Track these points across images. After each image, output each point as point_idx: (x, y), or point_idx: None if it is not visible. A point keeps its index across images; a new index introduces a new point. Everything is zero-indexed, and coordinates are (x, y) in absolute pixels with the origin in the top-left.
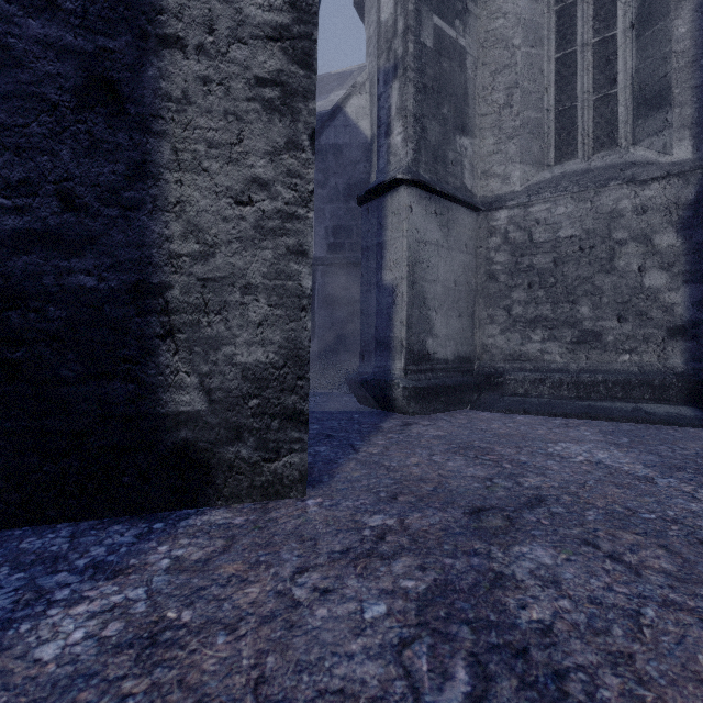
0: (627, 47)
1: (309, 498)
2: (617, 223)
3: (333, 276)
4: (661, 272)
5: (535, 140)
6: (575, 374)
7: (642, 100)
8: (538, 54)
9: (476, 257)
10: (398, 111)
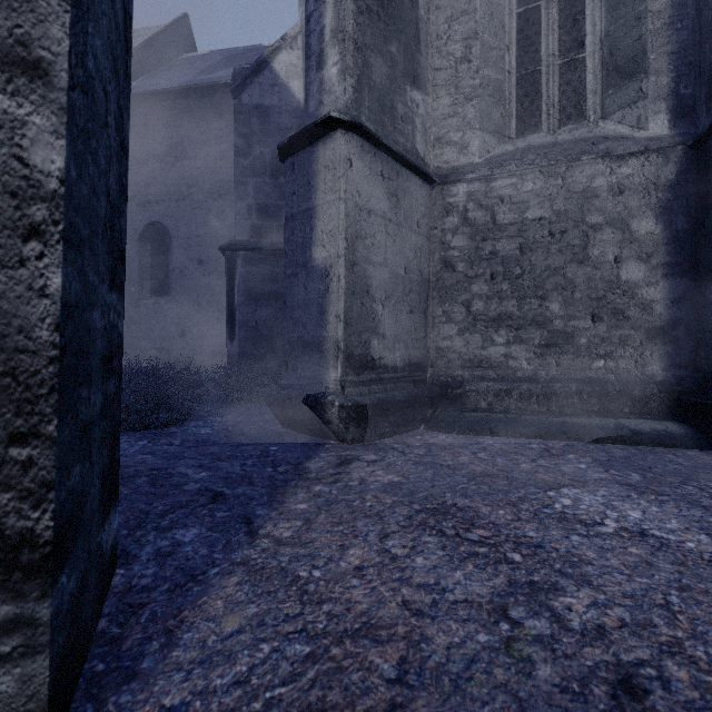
0: (596, 6)
1: None
2: (592, 204)
3: (257, 264)
4: (639, 264)
5: (496, 105)
6: (545, 383)
7: (612, 67)
8: (499, 4)
9: (429, 240)
10: (333, 34)
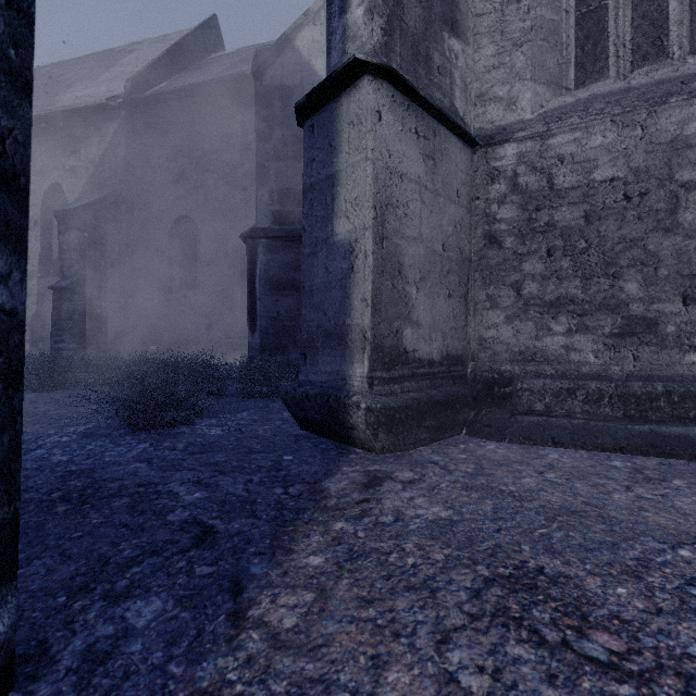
0: None
1: None
2: (683, 157)
3: (279, 252)
4: None
5: (551, 50)
6: (620, 381)
7: None
8: None
9: (470, 213)
10: None
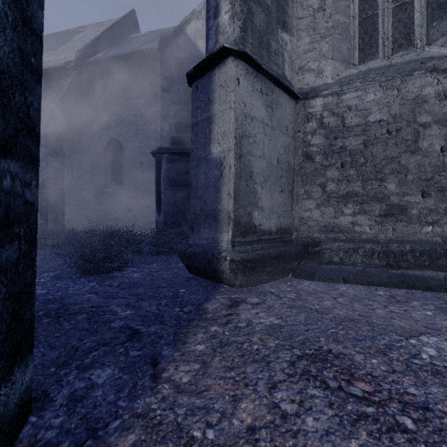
0: None
1: None
2: (422, 108)
3: (175, 163)
4: None
5: (344, 41)
6: (384, 243)
7: (436, 5)
8: None
9: (294, 140)
10: None
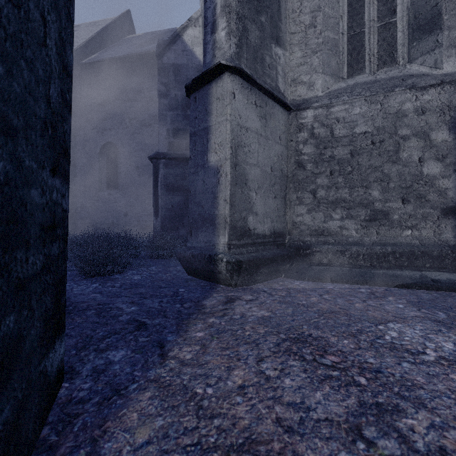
0: None
1: None
2: (402, 122)
3: (173, 168)
4: (437, 163)
5: (333, 56)
6: (369, 246)
7: (416, 26)
8: None
9: (287, 149)
10: (222, 8)
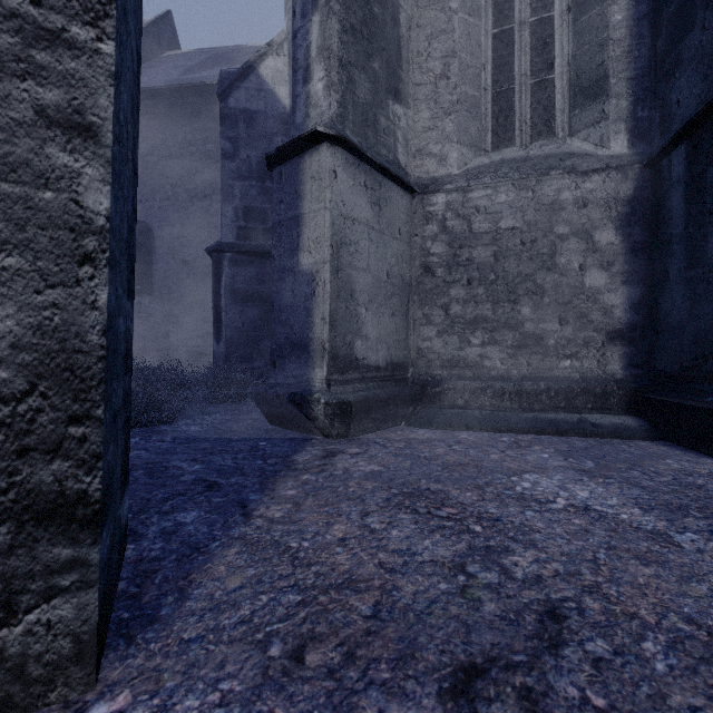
0: (564, 31)
1: (98, 695)
2: (559, 216)
3: (244, 266)
4: (601, 272)
5: (473, 120)
6: (517, 381)
7: (578, 89)
8: (476, 25)
9: (410, 247)
10: (319, 51)
